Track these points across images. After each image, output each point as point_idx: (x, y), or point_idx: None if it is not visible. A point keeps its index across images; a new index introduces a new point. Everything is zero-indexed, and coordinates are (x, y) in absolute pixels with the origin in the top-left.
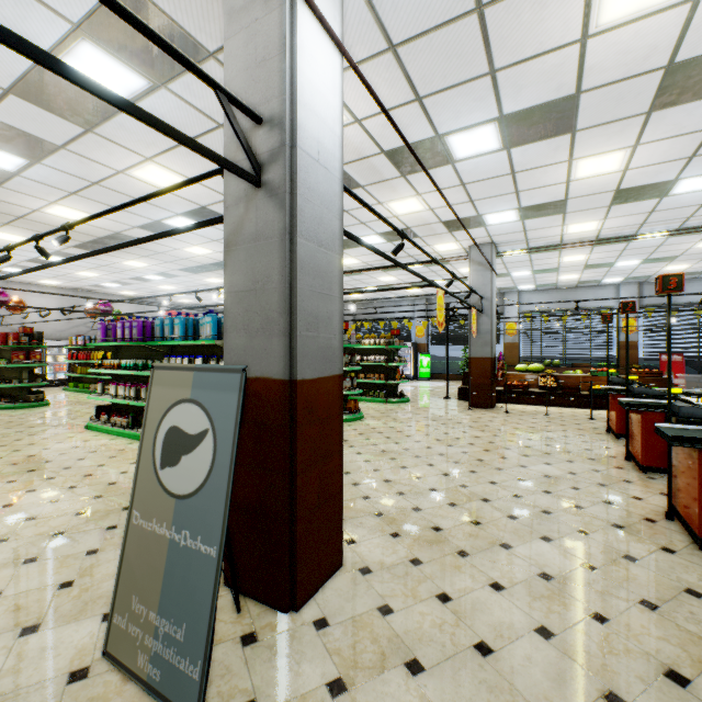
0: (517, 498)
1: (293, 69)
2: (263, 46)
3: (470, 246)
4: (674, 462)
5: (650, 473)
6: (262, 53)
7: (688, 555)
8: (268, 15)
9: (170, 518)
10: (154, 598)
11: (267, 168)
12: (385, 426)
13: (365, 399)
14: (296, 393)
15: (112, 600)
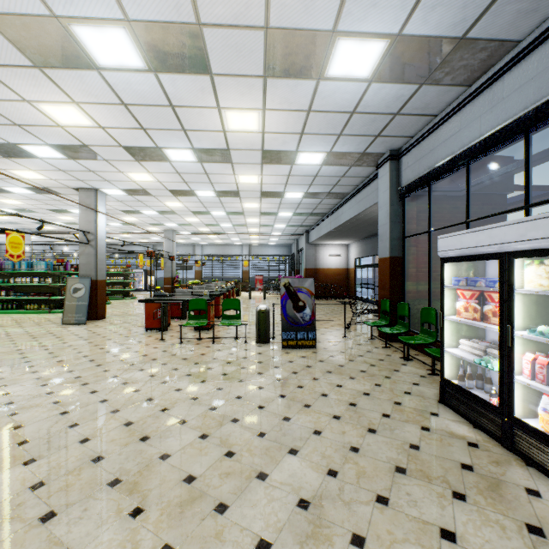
0: None
1: (97, 225)
2: (90, 219)
3: (164, 229)
4: None
5: None
6: (90, 220)
7: None
8: (91, 214)
9: (76, 301)
10: (74, 313)
11: (91, 242)
12: (121, 305)
13: (112, 299)
14: (98, 282)
15: (63, 316)
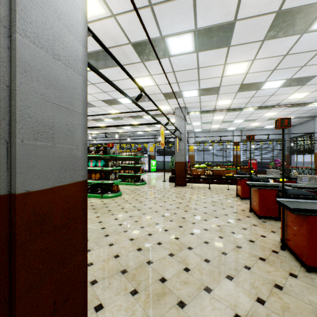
0: (206, 244)
1: None
2: None
3: (175, 108)
4: (284, 218)
5: (262, 218)
6: None
7: (304, 278)
8: None
9: None
10: None
11: None
12: (133, 199)
13: (124, 183)
14: (15, 208)
15: None
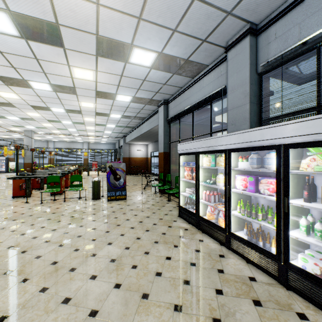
0: None
1: None
2: None
3: (24, 130)
4: None
5: None
6: None
7: None
8: None
9: None
10: None
11: None
12: None
13: None
14: None
15: None
